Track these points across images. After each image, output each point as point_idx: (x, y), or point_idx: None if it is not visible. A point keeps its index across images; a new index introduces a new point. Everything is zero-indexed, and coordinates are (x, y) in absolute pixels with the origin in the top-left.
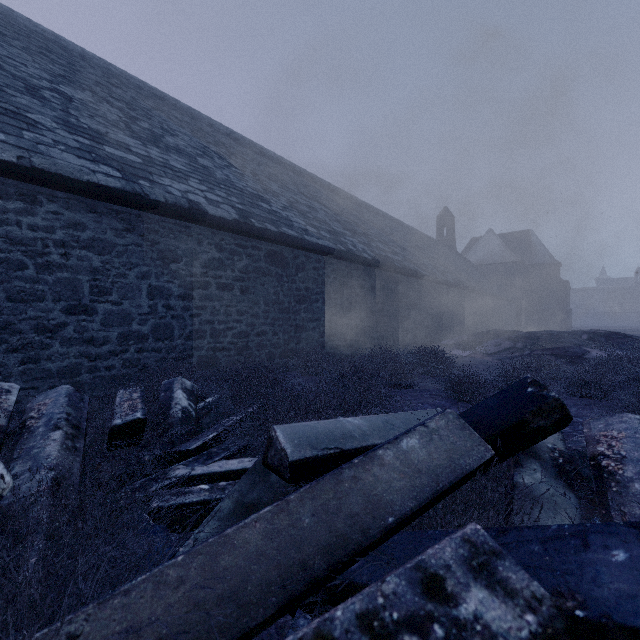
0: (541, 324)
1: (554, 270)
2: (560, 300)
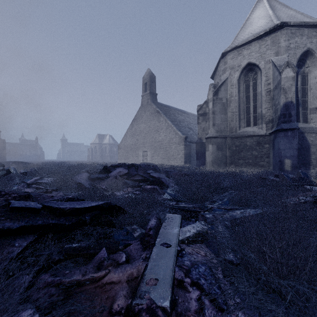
0: None
1: None
2: (1, 148)
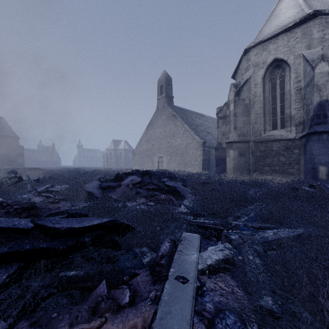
0: (9, 166)
1: (16, 140)
2: (19, 155)
